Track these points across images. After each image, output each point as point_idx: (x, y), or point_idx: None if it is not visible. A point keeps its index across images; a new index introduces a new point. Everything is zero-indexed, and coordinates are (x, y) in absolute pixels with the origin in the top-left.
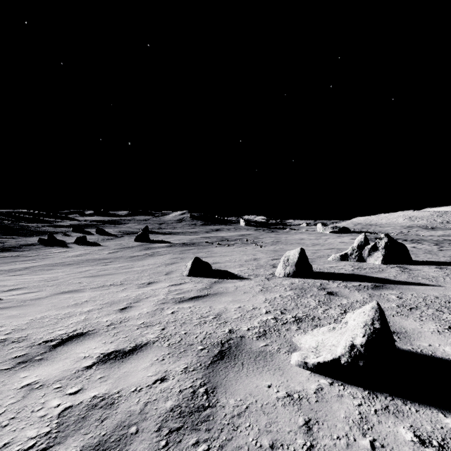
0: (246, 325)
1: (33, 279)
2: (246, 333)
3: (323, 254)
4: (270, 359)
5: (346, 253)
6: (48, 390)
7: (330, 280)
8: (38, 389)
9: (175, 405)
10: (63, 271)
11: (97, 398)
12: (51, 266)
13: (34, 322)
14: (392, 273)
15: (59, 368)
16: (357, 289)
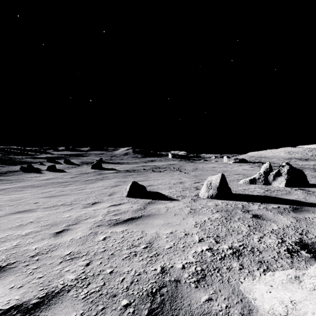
0: (181, 259)
1: (3, 199)
2: (181, 274)
3: (233, 179)
4: None
5: (254, 178)
6: None
7: (249, 202)
8: None
9: None
10: (31, 192)
11: None
12: (23, 187)
13: None
14: (300, 195)
15: None
16: (279, 211)
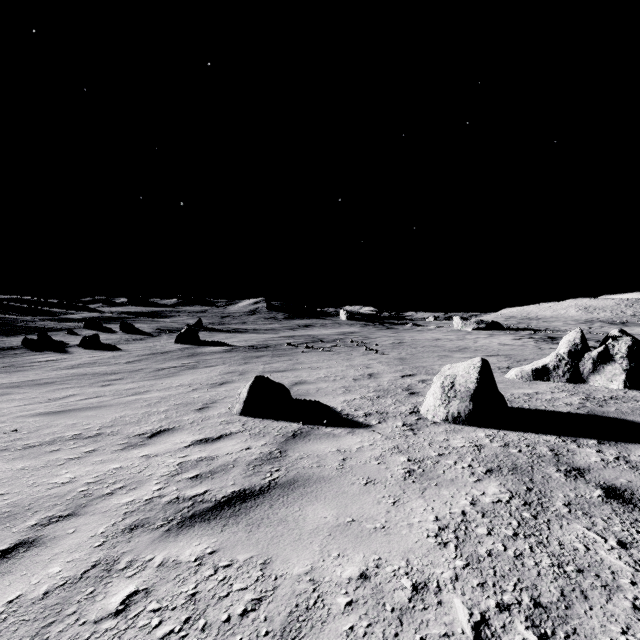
0: None
1: None
2: None
3: None
4: None
5: (545, 366)
6: None
7: (563, 437)
8: None
9: None
10: (24, 398)
11: None
12: (12, 386)
13: None
14: None
15: None
16: None
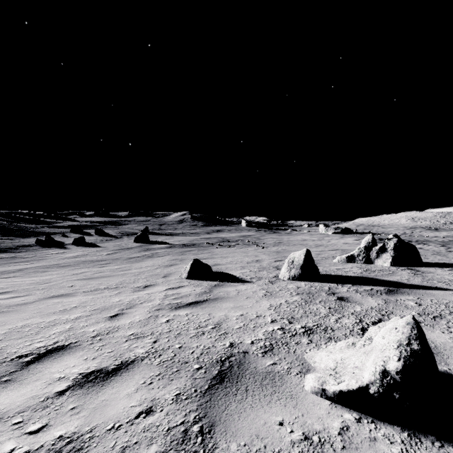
0: (250, 337)
1: (25, 282)
2: (249, 348)
3: (327, 256)
4: (280, 382)
5: (352, 254)
6: (5, 427)
7: (338, 284)
8: None
9: (161, 452)
10: (58, 273)
11: (63, 440)
12: (46, 267)
13: (13, 332)
14: (404, 276)
15: (26, 393)
16: (370, 294)
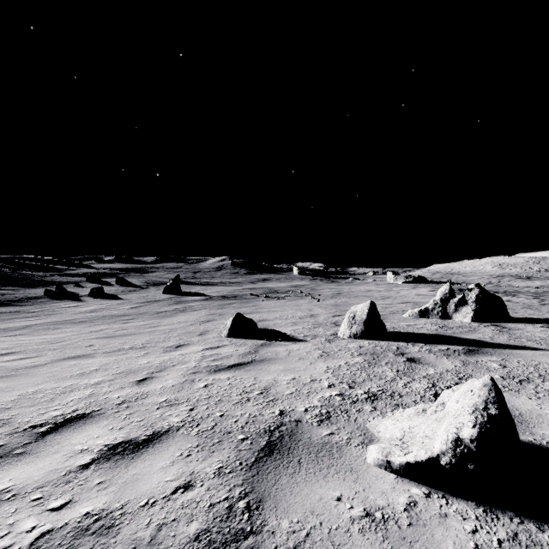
0: (303, 404)
1: (33, 340)
2: (303, 416)
3: (396, 310)
4: (338, 454)
5: (426, 308)
6: (23, 503)
7: (408, 343)
8: (8, 501)
9: (203, 530)
10: (72, 331)
11: (90, 517)
12: (58, 324)
13: (24, 398)
14: (488, 334)
15: (44, 467)
16: (445, 354)
